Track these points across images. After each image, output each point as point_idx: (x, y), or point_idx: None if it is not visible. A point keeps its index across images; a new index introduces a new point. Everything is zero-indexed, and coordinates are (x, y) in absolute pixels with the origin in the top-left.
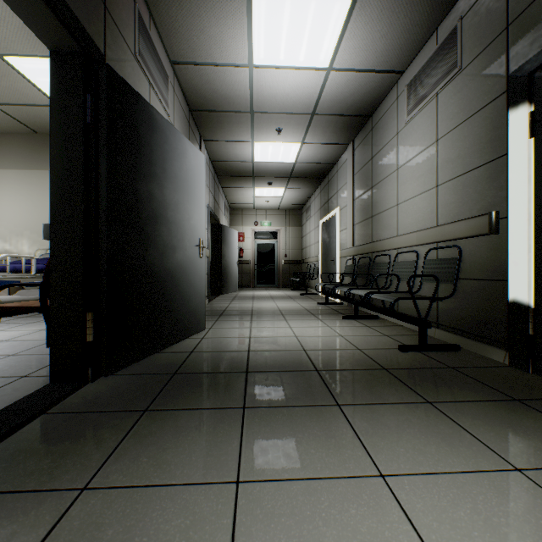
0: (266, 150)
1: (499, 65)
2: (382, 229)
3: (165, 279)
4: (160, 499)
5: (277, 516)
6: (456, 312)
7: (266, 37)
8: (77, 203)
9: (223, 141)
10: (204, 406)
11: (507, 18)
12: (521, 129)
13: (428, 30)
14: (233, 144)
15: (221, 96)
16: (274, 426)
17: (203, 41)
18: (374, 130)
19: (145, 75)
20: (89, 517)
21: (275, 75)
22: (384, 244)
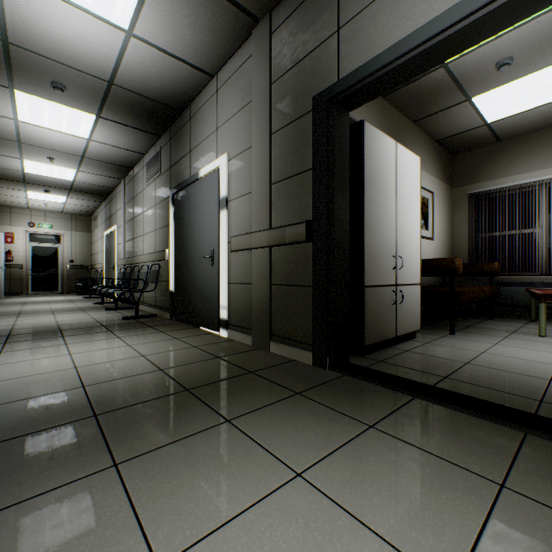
0: (39, 167)
1: (169, 183)
2: (138, 249)
3: None
4: None
5: (18, 353)
6: (160, 298)
7: (30, 112)
8: None
9: None
10: None
11: (171, 164)
12: (172, 216)
13: (150, 142)
14: None
15: None
16: (23, 344)
17: None
18: (135, 180)
19: None
20: None
21: (42, 130)
22: (137, 259)
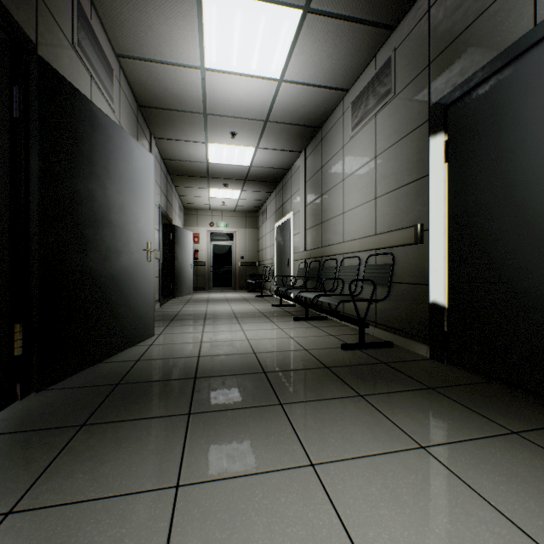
0: (221, 152)
1: (423, 97)
2: (330, 235)
3: (108, 285)
4: (95, 512)
5: (213, 512)
6: (390, 313)
7: (218, 43)
8: (2, 205)
9: (176, 140)
10: (148, 415)
11: (429, 57)
12: (439, 155)
13: (368, 55)
14: (186, 144)
15: (172, 95)
16: (218, 429)
17: (152, 37)
18: (324, 141)
19: (85, 67)
20: (14, 540)
21: (228, 80)
22: (332, 249)
